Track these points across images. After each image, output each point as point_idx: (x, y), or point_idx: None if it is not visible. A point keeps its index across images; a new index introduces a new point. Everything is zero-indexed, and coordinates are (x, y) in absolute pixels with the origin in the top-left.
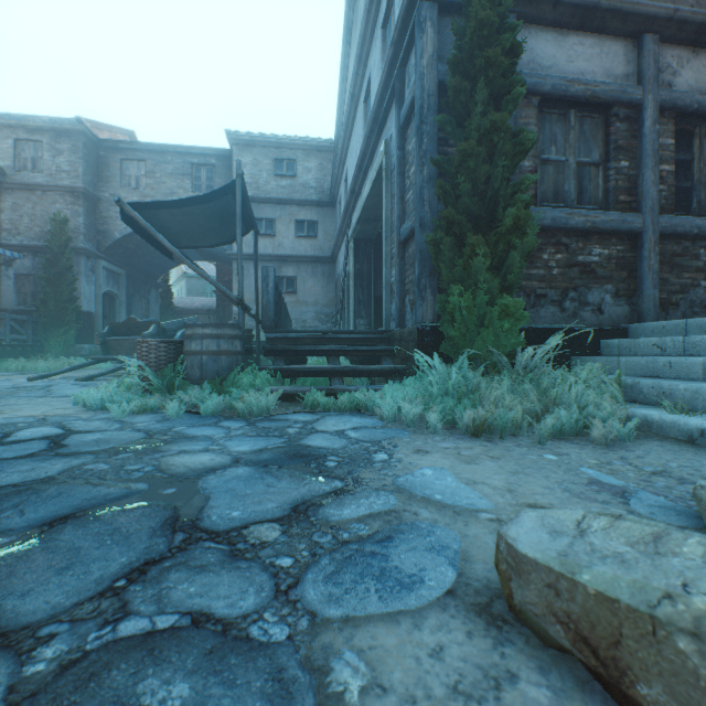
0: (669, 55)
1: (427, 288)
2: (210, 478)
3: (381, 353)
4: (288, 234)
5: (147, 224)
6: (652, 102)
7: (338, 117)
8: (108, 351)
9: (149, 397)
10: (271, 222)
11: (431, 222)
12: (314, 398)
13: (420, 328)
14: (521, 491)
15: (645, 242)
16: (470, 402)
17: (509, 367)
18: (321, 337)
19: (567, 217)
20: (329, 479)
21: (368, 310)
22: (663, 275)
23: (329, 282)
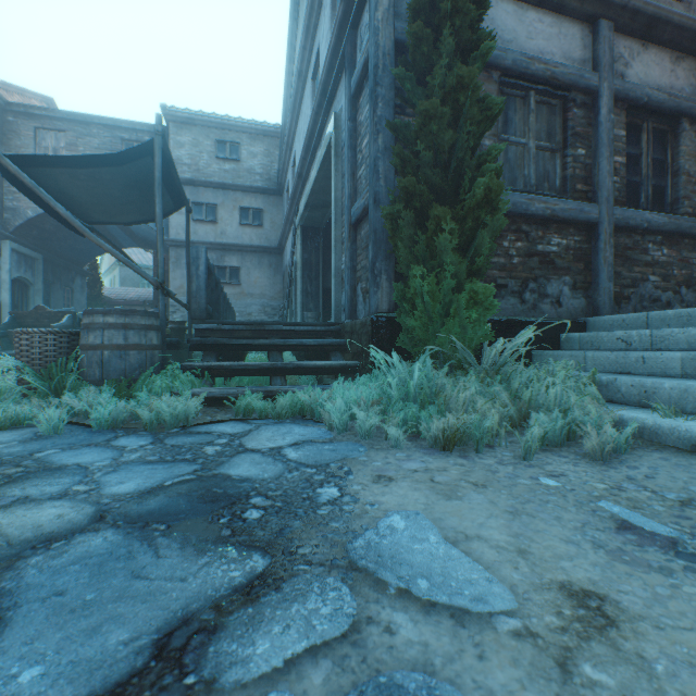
0: (621, 45)
1: (382, 273)
2: (31, 563)
3: (330, 348)
4: (232, 221)
5: (33, 183)
6: (607, 90)
7: (285, 100)
8: (9, 345)
9: (23, 406)
10: (213, 207)
11: (388, 195)
12: (248, 403)
13: (375, 318)
14: (537, 552)
15: (601, 233)
16: (435, 405)
17: (475, 364)
18: (261, 328)
19: (528, 203)
20: (244, 551)
21: (317, 302)
22: (616, 268)
23: (276, 274)
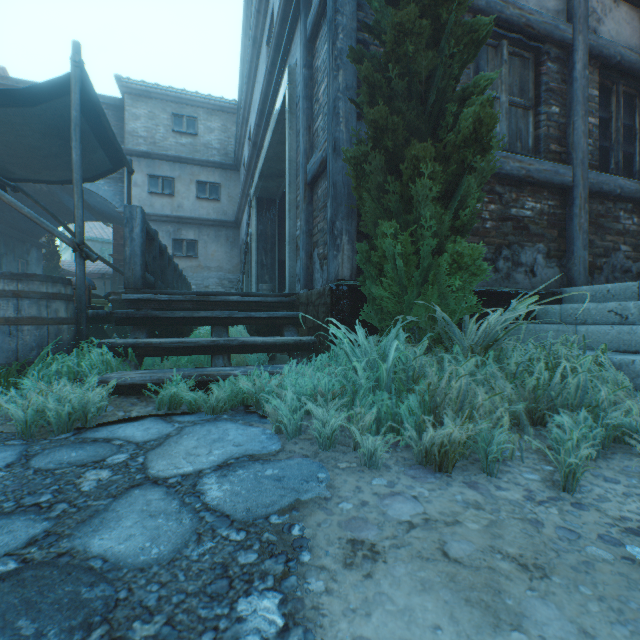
0: None
1: (343, 234)
2: None
3: (282, 321)
4: (189, 195)
5: None
6: (582, 44)
7: (241, 73)
8: None
9: None
10: (170, 181)
11: (352, 136)
12: (174, 393)
13: (335, 287)
14: None
15: (577, 197)
16: (417, 397)
17: (459, 341)
18: (204, 299)
19: (502, 161)
20: None
21: (273, 275)
22: (589, 236)
23: (233, 248)
